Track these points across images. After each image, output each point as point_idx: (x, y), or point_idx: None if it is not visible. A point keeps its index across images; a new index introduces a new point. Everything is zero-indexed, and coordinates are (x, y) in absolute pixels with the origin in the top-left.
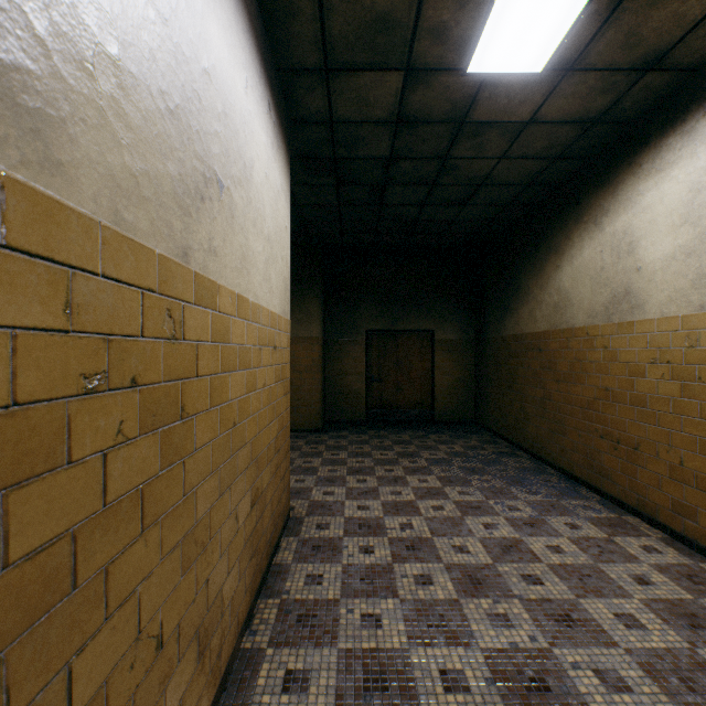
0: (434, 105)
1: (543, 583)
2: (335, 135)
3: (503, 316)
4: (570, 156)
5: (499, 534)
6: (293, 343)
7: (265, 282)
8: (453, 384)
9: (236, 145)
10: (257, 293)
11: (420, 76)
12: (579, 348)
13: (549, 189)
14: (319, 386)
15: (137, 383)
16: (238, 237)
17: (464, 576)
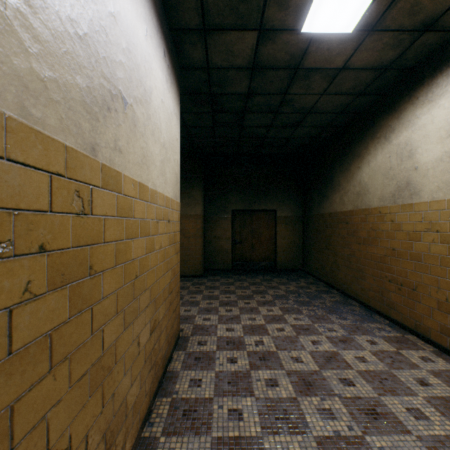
0: (278, 56)
1: (354, 384)
2: (211, 77)
3: (322, 200)
4: (369, 92)
5: (322, 348)
6: (184, 218)
7: (161, 175)
8: (289, 245)
9: (138, 74)
10: (155, 183)
11: (269, 35)
12: (374, 221)
13: (353, 116)
14: (201, 247)
15: (45, 249)
16: (140, 141)
17: (300, 380)
